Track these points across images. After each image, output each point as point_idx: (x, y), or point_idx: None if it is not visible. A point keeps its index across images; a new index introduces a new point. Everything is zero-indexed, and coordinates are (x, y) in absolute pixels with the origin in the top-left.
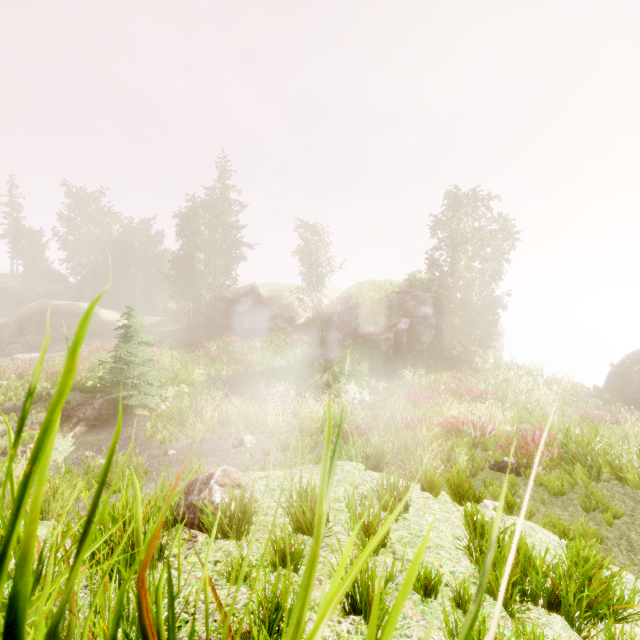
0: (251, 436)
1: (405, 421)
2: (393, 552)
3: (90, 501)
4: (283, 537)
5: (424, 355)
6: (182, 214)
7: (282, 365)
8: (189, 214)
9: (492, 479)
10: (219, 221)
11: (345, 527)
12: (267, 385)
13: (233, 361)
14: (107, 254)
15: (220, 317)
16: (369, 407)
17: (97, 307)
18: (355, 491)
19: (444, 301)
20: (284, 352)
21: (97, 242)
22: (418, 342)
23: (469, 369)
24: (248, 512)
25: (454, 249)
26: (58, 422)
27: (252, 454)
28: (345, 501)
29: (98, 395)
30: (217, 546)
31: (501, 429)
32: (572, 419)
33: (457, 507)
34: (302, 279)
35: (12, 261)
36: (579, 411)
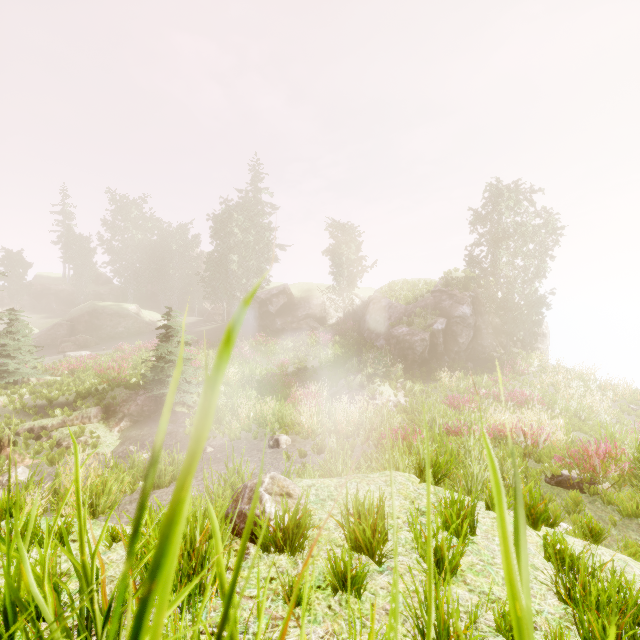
0: (286, 436)
1: (446, 426)
2: (465, 582)
3: (135, 495)
4: (343, 558)
5: (462, 357)
6: (217, 217)
7: (314, 365)
8: (223, 217)
9: (551, 495)
10: (252, 223)
11: (406, 548)
12: (300, 385)
13: (266, 361)
14: (148, 257)
15: (253, 317)
16: (405, 410)
17: (139, 308)
18: (411, 506)
19: (483, 300)
20: (316, 352)
21: (139, 246)
22: (455, 343)
23: (511, 372)
24: (302, 526)
25: (494, 245)
26: (187, 500)
27: (289, 455)
28: (408, 520)
29: (141, 392)
30: (270, 561)
31: (554, 438)
32: (633, 429)
33: (530, 531)
34: (333, 279)
35: (64, 265)
36: (639, 420)
